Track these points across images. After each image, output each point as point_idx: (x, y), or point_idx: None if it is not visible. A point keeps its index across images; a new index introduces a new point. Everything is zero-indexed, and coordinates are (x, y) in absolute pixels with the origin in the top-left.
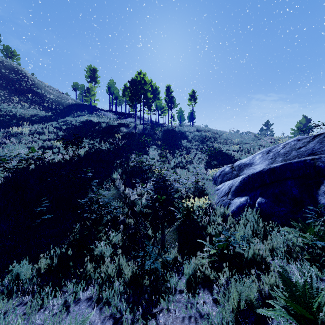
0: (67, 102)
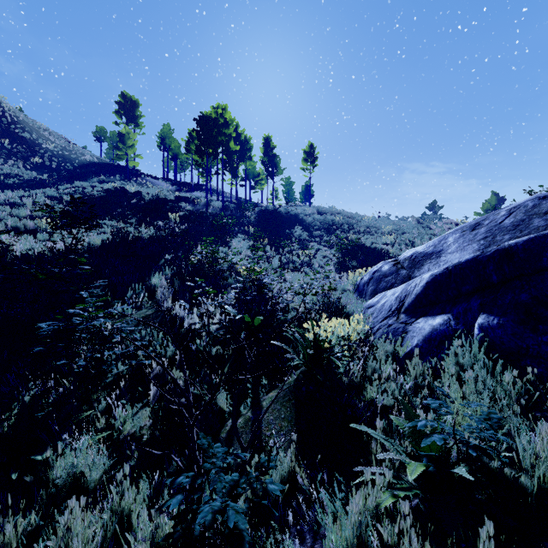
0: (81, 158)
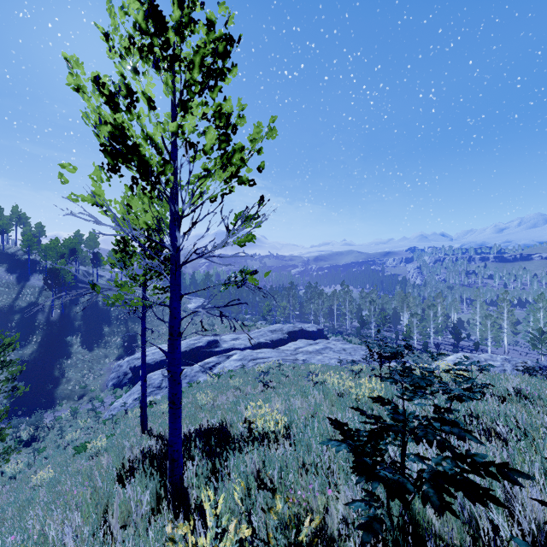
0: None
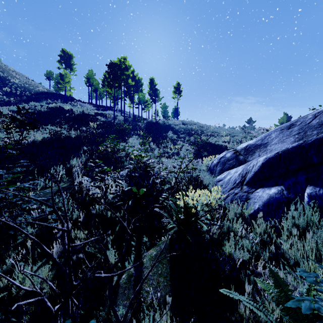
0: (36, 89)
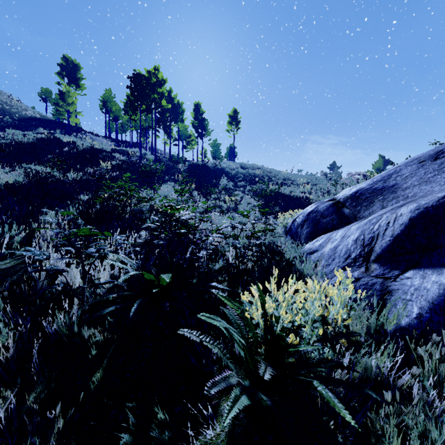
0: (22, 113)
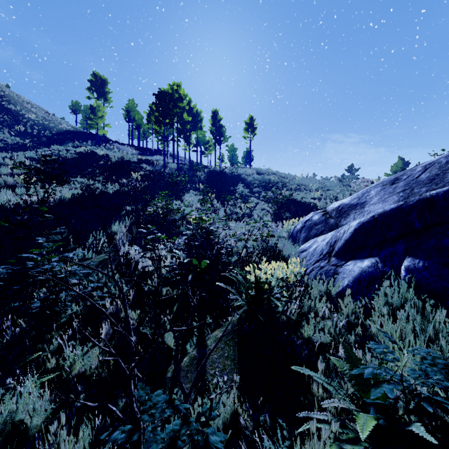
0: (59, 127)
